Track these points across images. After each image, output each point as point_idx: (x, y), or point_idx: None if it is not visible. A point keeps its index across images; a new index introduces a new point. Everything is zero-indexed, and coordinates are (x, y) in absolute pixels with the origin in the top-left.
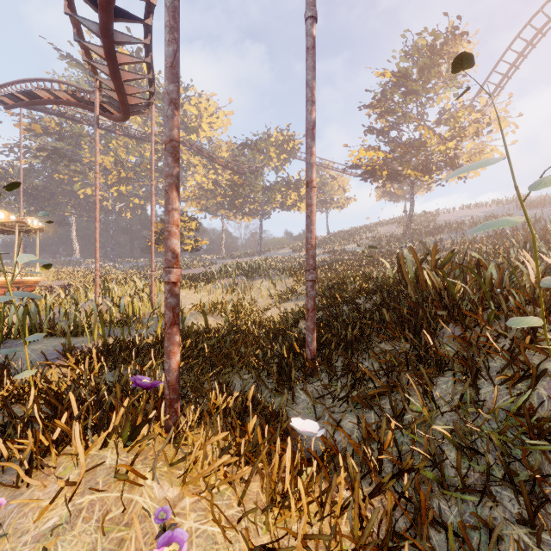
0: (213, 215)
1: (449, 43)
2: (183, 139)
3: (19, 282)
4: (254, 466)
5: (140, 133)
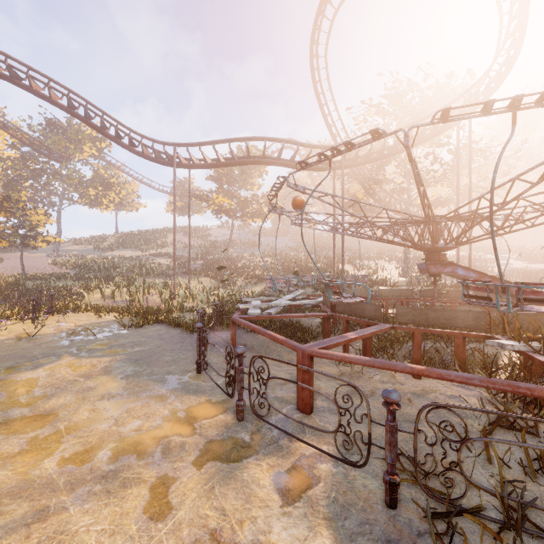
0: None
1: None
2: None
3: None
4: None
5: None
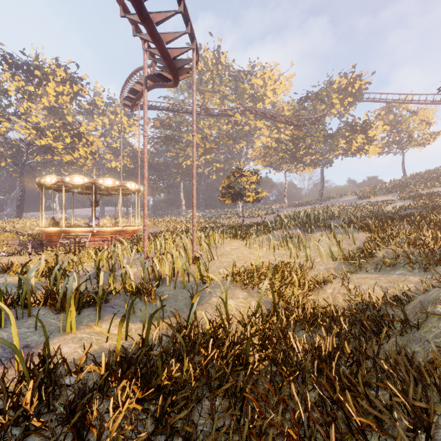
0: (277, 170)
1: None
2: (250, 108)
3: (121, 231)
4: None
5: (219, 112)
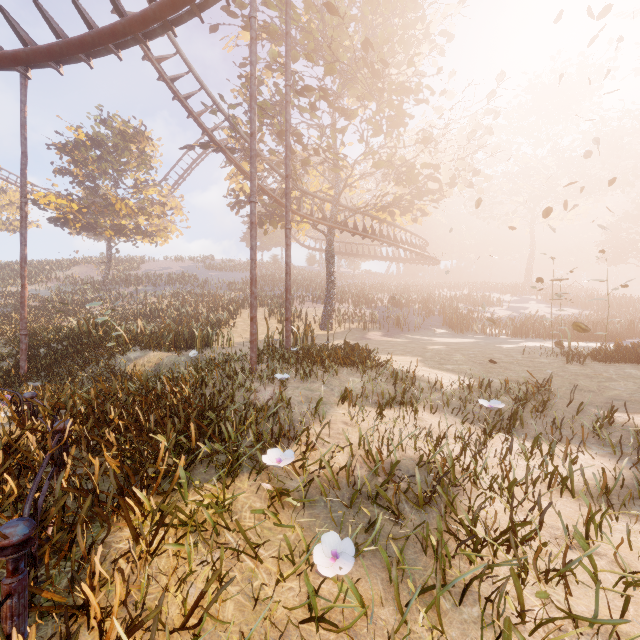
0: None
1: (140, 137)
2: None
3: None
4: (19, 391)
5: None
